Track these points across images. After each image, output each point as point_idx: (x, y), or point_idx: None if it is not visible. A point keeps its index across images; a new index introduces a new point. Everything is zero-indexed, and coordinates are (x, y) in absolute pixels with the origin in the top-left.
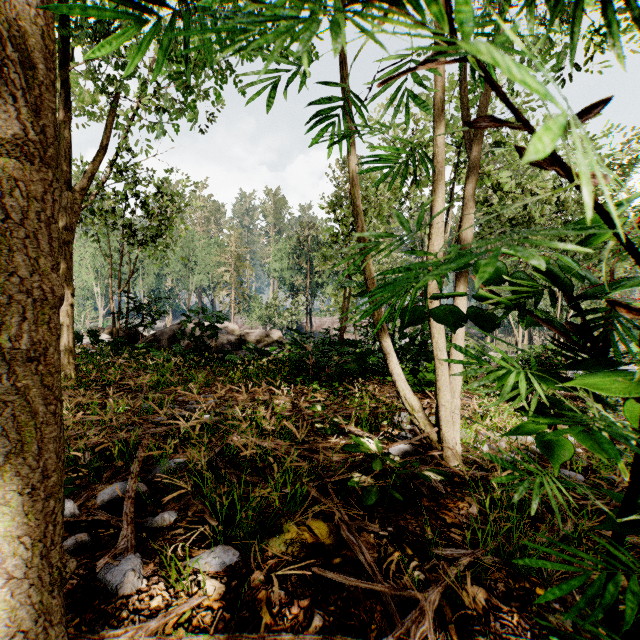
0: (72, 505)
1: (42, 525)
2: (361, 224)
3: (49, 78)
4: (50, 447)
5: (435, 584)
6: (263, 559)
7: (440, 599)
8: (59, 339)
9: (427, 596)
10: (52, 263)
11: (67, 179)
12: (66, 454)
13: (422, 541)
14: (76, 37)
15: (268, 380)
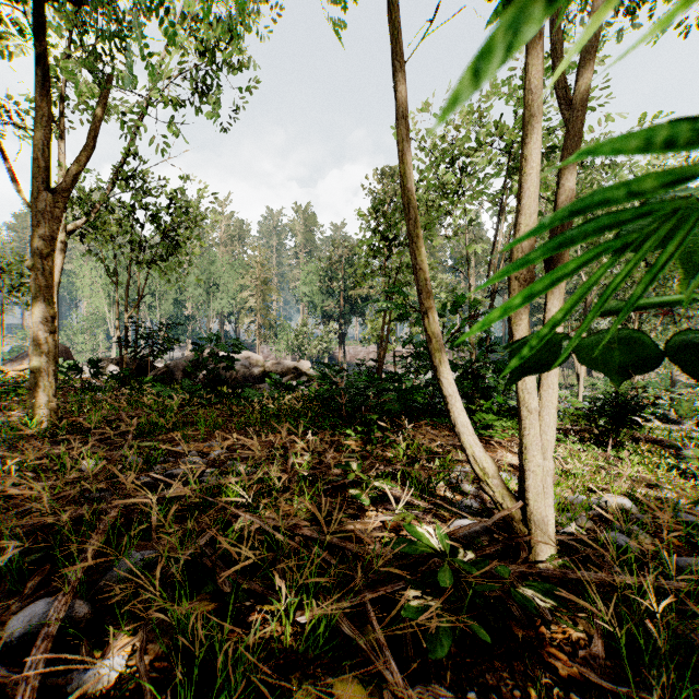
0: None
1: None
2: (412, 216)
3: None
4: None
5: None
6: None
7: None
8: None
9: None
10: None
11: (46, 177)
12: None
13: None
14: (54, 0)
15: (291, 423)
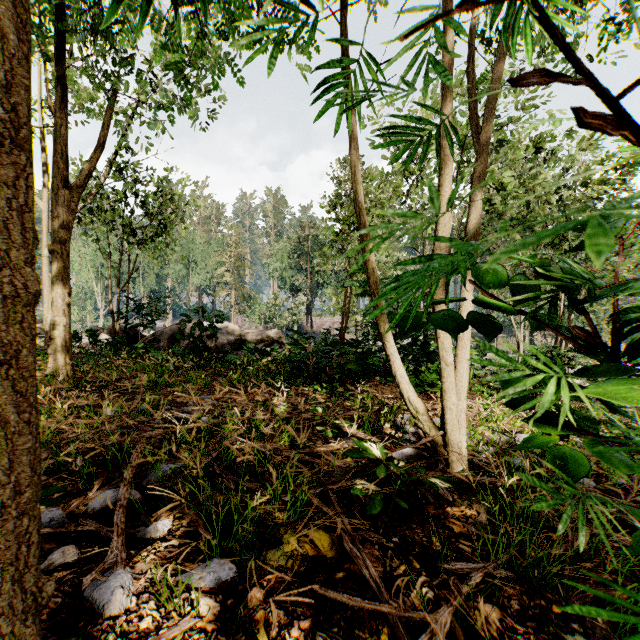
0: (61, 514)
1: (14, 547)
2: (363, 221)
3: (22, 50)
4: (24, 460)
5: (446, 603)
6: (261, 574)
7: (451, 619)
8: (35, 340)
9: (438, 617)
10: (26, 256)
11: (64, 177)
12: (55, 460)
13: (429, 553)
14: (72, 32)
15: (268, 381)
